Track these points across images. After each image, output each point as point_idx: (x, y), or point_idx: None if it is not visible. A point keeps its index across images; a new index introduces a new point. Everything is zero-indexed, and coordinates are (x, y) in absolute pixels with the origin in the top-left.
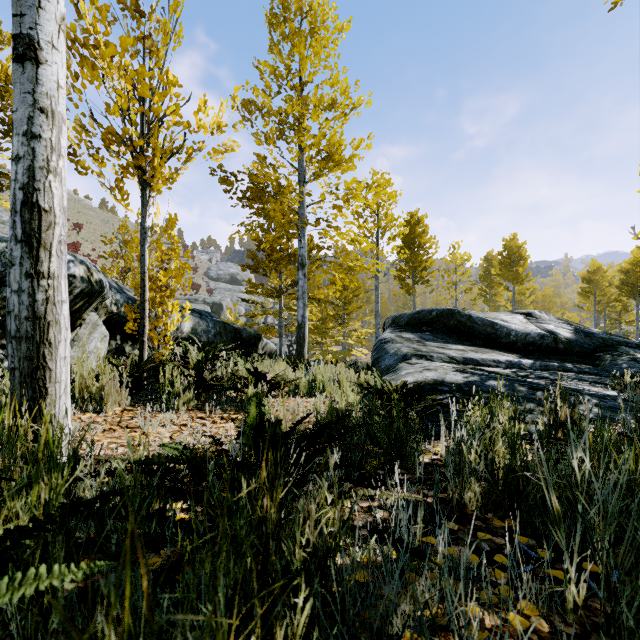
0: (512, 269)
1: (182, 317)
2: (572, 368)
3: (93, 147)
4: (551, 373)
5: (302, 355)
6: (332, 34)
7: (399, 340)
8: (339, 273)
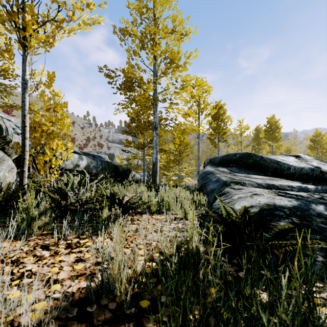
0: (272, 134)
1: (80, 158)
2: None
3: None
4: None
5: (155, 181)
6: None
7: (217, 172)
8: (177, 133)
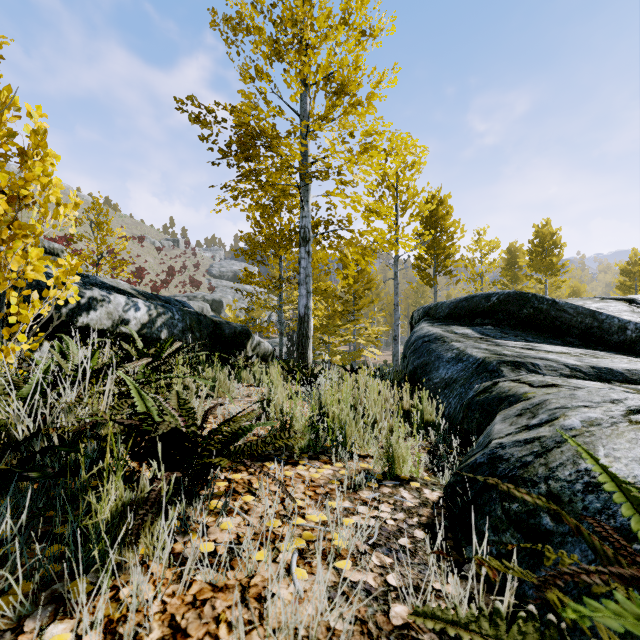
0: (543, 259)
1: (130, 304)
2: None
3: None
4: None
5: (305, 358)
6: None
7: (453, 337)
8: (352, 252)
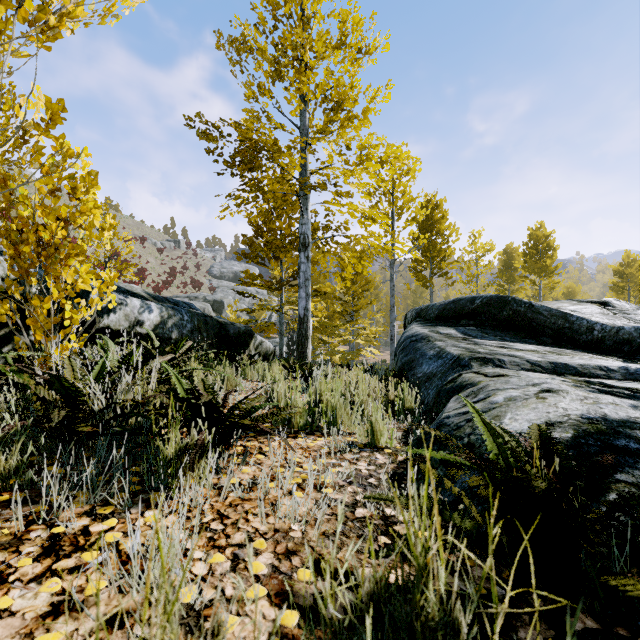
0: (538, 261)
1: (144, 306)
2: None
3: None
4: None
5: (304, 356)
6: None
7: (437, 337)
8: (349, 257)
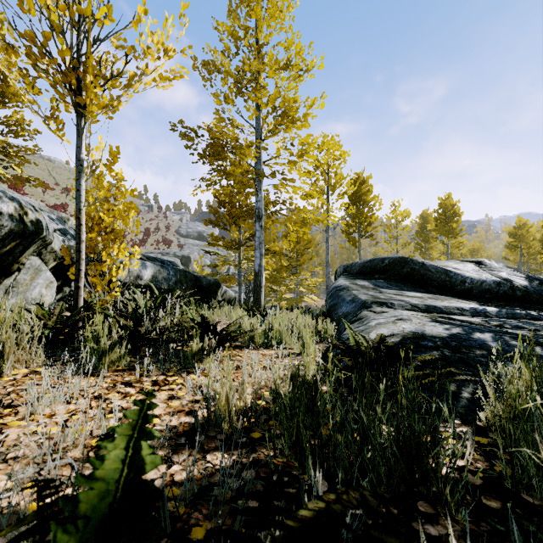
0: (446, 225)
1: (143, 265)
2: (540, 316)
3: (29, 75)
4: (522, 322)
5: (259, 302)
6: (287, 0)
7: (354, 287)
8: (293, 225)
